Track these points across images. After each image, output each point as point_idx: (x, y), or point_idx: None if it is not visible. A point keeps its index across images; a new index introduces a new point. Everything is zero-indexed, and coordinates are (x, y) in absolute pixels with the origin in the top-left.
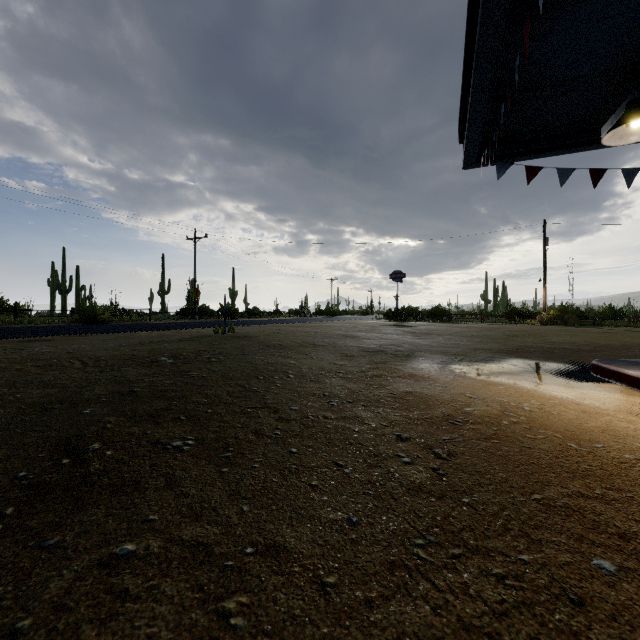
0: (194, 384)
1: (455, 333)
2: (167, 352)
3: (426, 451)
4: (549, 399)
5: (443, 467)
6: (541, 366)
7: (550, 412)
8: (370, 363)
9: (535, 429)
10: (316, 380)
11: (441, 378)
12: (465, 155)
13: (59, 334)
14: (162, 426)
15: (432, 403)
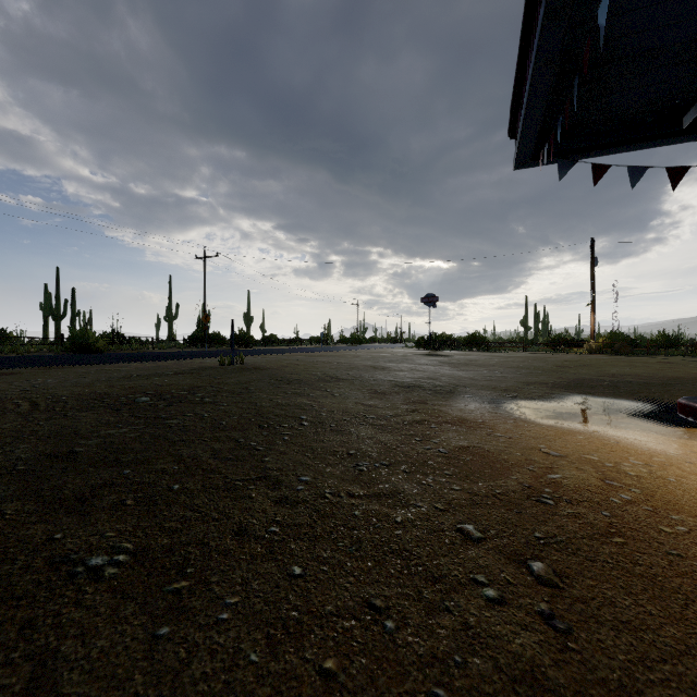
0: (168, 439)
1: (498, 363)
2: (152, 389)
3: (518, 568)
4: (651, 455)
5: (558, 609)
6: (612, 405)
7: (665, 478)
8: (406, 403)
9: (663, 512)
10: (338, 429)
11: (500, 424)
12: (518, 150)
13: (29, 366)
14: (88, 521)
15: (500, 465)
